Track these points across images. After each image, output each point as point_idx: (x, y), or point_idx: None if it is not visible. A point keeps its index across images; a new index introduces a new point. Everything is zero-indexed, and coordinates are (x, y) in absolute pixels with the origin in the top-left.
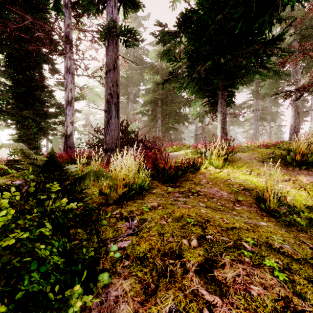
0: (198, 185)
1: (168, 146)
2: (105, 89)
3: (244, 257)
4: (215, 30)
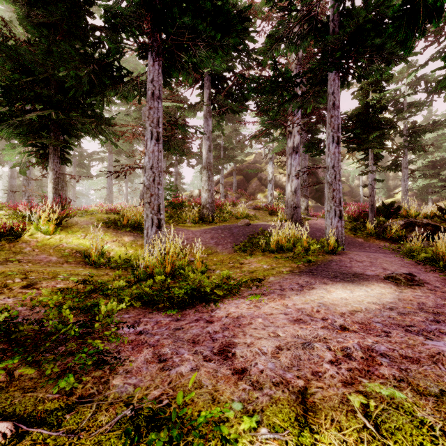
0: (19, 253)
1: None
2: None
3: (58, 280)
4: (46, 73)
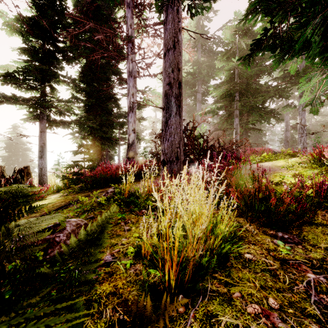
0: None
1: (248, 153)
2: (163, 79)
3: None
4: None
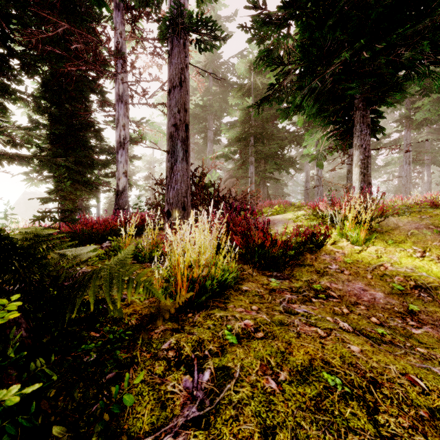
0: (323, 275)
1: (265, 206)
2: (168, 118)
3: None
4: (351, 6)
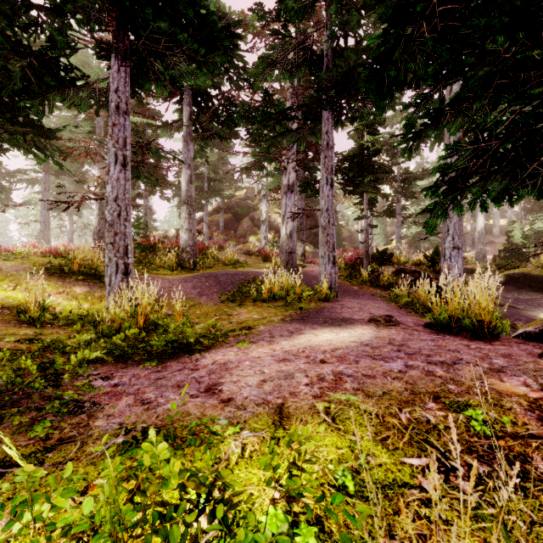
0: None
1: None
2: None
3: None
4: None
